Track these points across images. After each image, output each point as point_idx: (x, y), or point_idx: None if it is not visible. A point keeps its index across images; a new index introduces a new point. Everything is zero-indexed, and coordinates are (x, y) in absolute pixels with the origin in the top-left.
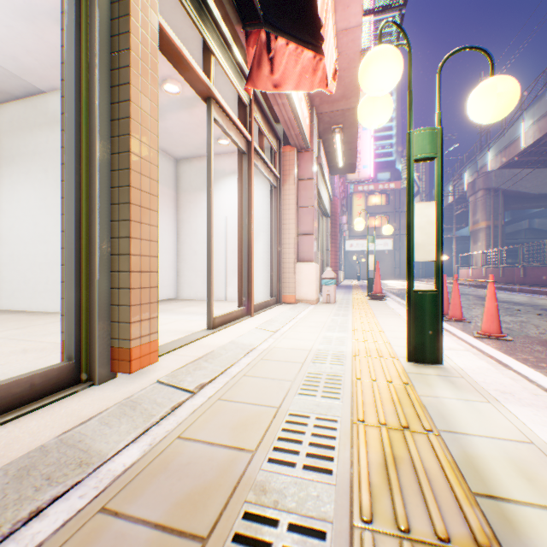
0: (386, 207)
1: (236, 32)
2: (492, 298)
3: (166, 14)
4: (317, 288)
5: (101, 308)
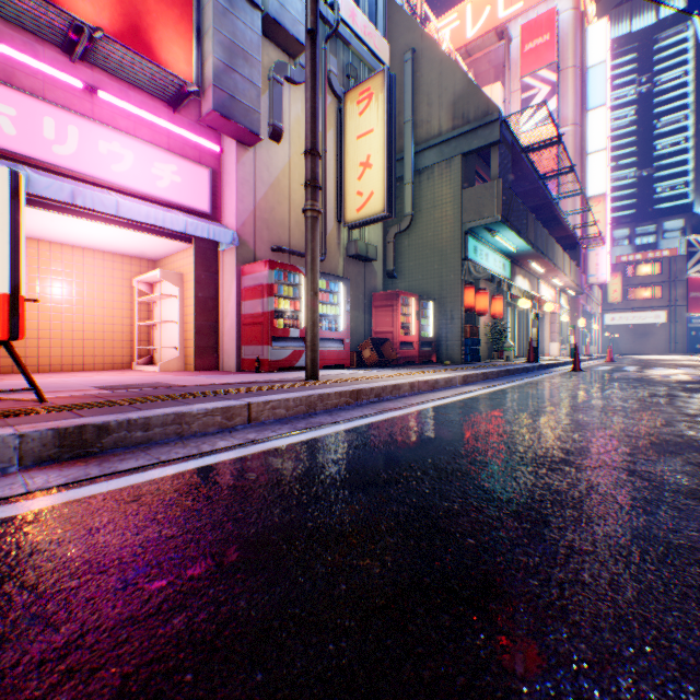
0: (657, 276)
1: None
2: (607, 352)
3: None
4: (557, 352)
5: (524, 350)
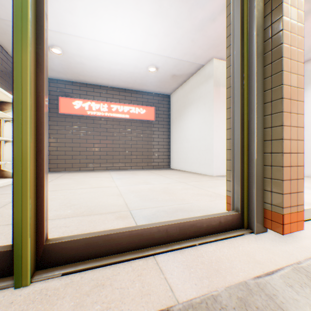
0: None
1: None
2: None
3: None
4: None
5: (256, 179)
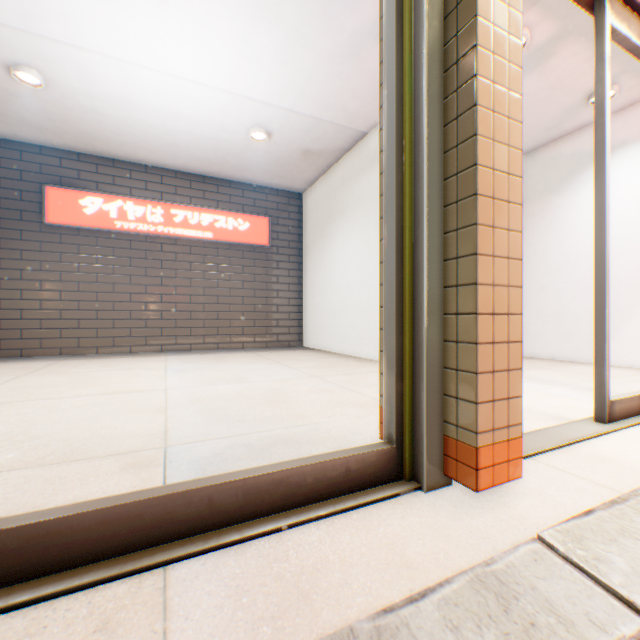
0: None
1: None
2: None
3: None
4: None
5: (428, 371)
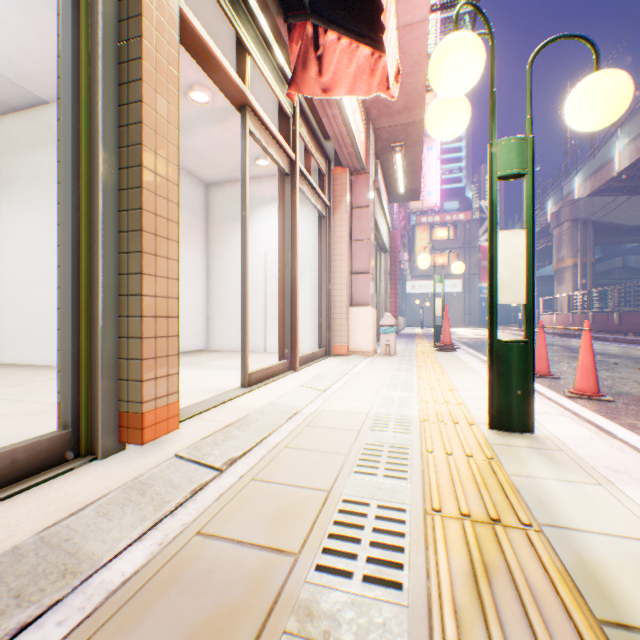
0: (455, 242)
1: (277, 29)
2: (588, 350)
3: (191, 4)
4: (374, 337)
5: (105, 362)
